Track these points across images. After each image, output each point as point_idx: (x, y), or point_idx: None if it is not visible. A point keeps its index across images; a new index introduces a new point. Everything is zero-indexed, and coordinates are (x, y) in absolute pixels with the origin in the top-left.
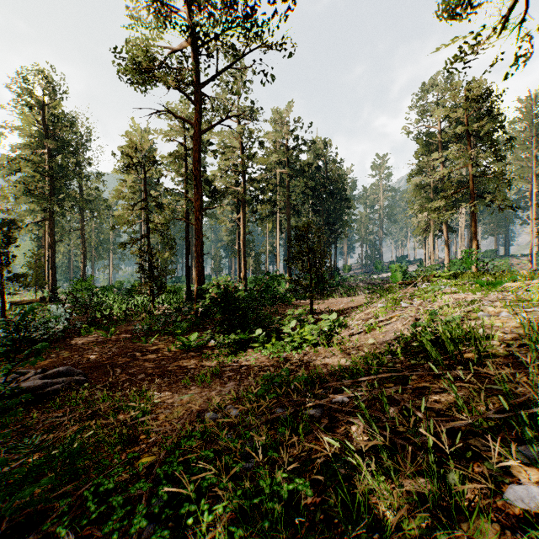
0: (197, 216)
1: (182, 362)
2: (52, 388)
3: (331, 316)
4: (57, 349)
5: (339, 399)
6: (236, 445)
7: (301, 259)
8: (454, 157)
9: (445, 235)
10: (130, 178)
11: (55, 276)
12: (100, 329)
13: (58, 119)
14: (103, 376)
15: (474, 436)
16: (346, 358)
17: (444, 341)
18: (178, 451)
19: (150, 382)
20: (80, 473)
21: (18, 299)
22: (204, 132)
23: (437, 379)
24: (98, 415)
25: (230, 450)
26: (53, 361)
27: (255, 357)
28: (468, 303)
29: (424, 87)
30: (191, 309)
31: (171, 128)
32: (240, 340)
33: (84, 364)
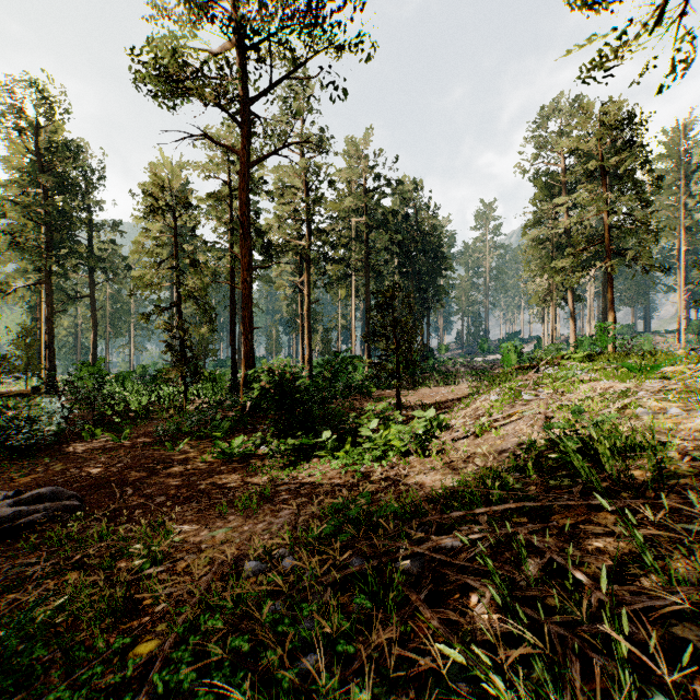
0: (245, 278)
1: (220, 478)
2: (29, 519)
3: (427, 413)
4: (46, 459)
5: (447, 543)
6: (285, 629)
7: (384, 336)
8: (585, 201)
9: (571, 305)
10: (154, 226)
11: (53, 359)
12: (111, 431)
13: (58, 147)
14: (106, 500)
15: (679, 620)
16: (451, 474)
17: (594, 451)
18: (192, 638)
19: (172, 509)
20: (38, 671)
21: (3, 389)
22: (254, 165)
23: (594, 512)
24: (86, 564)
25: (277, 636)
26: (39, 477)
27: (322, 470)
28: (618, 395)
29: (543, 112)
30: (236, 403)
31: (211, 161)
32: (301, 446)
33: (82, 481)
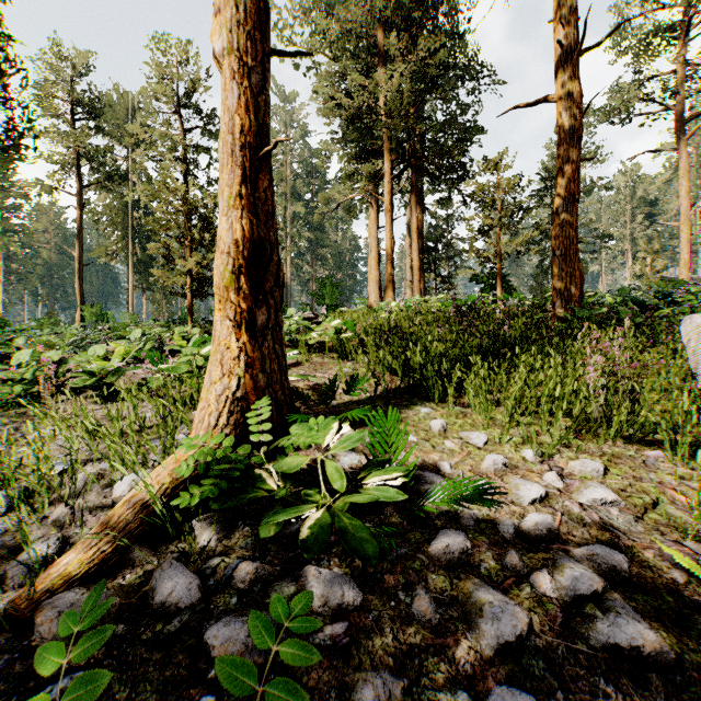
0: None
1: None
2: None
3: None
4: None
5: None
6: None
7: None
8: None
9: None
10: None
11: None
12: None
13: None
14: None
15: None
16: None
17: None
18: None
19: None
20: None
21: None
22: None
23: None
24: None
25: None
26: None
27: None
28: None
29: None
30: None
31: None
32: None
33: None
